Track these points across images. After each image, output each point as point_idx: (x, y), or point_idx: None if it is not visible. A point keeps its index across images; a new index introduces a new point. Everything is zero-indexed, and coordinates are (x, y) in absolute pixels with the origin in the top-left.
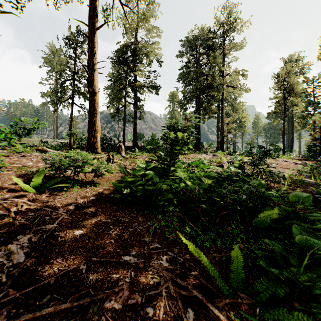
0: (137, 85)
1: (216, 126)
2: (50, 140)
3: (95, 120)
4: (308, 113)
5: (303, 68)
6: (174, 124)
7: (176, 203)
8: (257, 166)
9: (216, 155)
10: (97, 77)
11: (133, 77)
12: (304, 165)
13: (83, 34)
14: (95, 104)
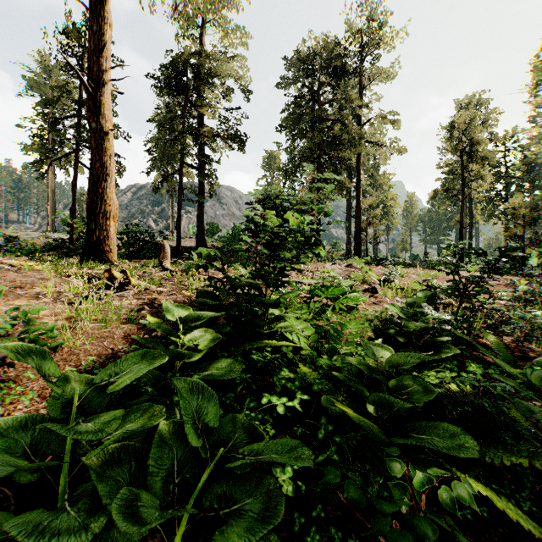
0: (203, 132)
1: (346, 213)
2: (35, 234)
3: (104, 190)
4: (496, 193)
5: (488, 118)
6: (276, 196)
7: (294, 494)
8: (470, 298)
9: (353, 266)
10: (109, 100)
11: (196, 117)
12: (510, 285)
13: None
14: (105, 155)
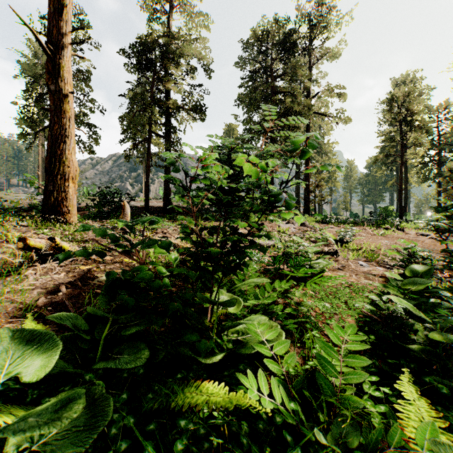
0: (169, 104)
1: (295, 177)
2: (24, 196)
3: (63, 151)
4: (430, 158)
5: (422, 93)
6: (232, 149)
7: None
8: None
9: (306, 224)
10: (68, 63)
11: (162, 91)
12: None
13: (76, 15)
14: (63, 117)
